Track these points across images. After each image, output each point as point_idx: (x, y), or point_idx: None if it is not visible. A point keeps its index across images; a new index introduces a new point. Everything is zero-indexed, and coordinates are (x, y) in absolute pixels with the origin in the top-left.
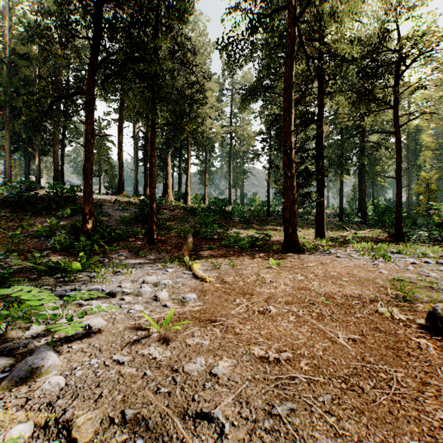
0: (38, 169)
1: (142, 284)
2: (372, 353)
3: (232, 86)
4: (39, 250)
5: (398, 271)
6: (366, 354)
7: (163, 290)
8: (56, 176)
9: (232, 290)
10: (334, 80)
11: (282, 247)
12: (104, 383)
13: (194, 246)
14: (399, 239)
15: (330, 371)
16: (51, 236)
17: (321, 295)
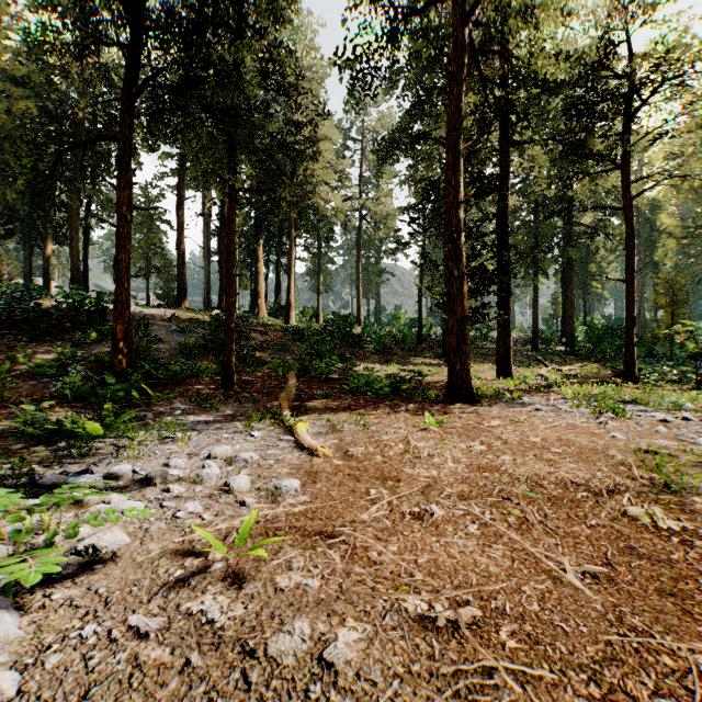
0: (46, 265)
1: (206, 461)
2: (635, 606)
3: (363, 134)
4: (38, 399)
5: (642, 435)
6: (624, 608)
7: (242, 472)
8: (75, 277)
9: (362, 471)
10: (527, 122)
11: (445, 393)
12: (98, 687)
13: (299, 391)
14: (630, 379)
15: (561, 651)
16: (61, 375)
17: (520, 481)
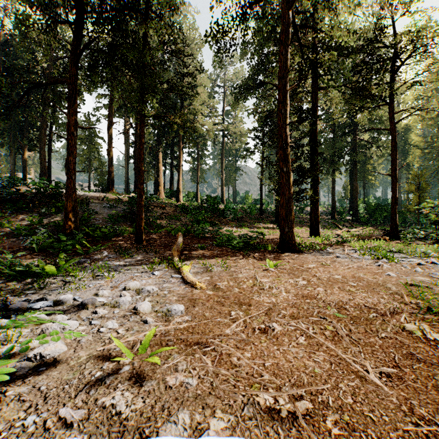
0: (24, 165)
1: (122, 292)
2: (420, 399)
3: (225, 83)
4: (16, 250)
5: (406, 274)
6: (413, 401)
7: (146, 299)
8: (42, 172)
9: (226, 299)
10: (329, 74)
11: (278, 246)
12: None
13: (185, 245)
14: (394, 237)
15: (372, 437)
16: (31, 235)
17: (331, 306)
